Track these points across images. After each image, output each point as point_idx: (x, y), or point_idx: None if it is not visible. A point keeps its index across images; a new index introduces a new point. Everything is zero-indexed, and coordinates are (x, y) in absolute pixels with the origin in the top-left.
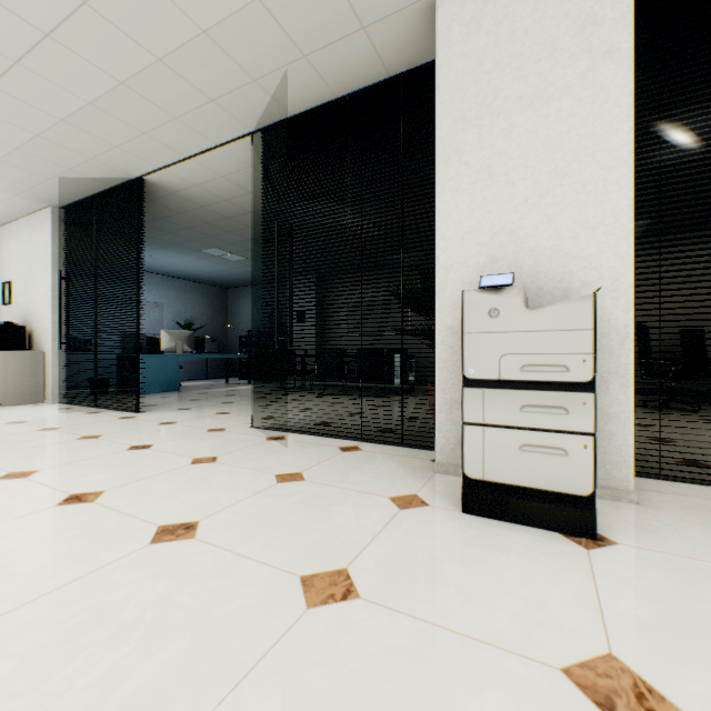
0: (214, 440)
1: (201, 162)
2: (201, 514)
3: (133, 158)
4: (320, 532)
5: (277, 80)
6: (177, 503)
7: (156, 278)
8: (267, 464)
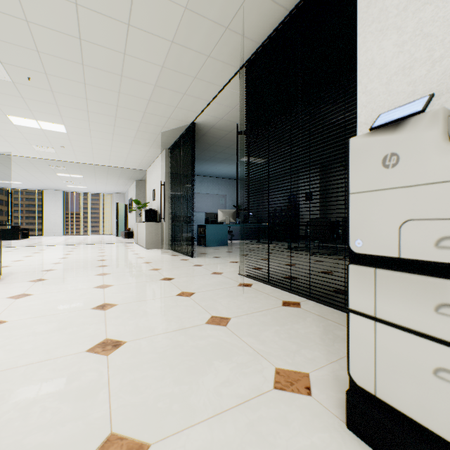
0: (207, 280)
1: (218, 102)
2: (134, 337)
3: (185, 111)
4: (179, 386)
5: (240, 20)
6: (134, 323)
7: (222, 180)
8: (215, 305)
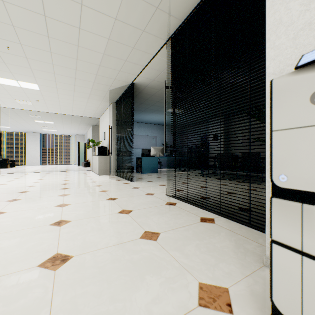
0: (142, 200)
1: (151, 67)
2: (80, 251)
3: (127, 74)
4: (114, 304)
5: (167, 1)
6: (82, 238)
7: (154, 126)
8: (148, 221)
